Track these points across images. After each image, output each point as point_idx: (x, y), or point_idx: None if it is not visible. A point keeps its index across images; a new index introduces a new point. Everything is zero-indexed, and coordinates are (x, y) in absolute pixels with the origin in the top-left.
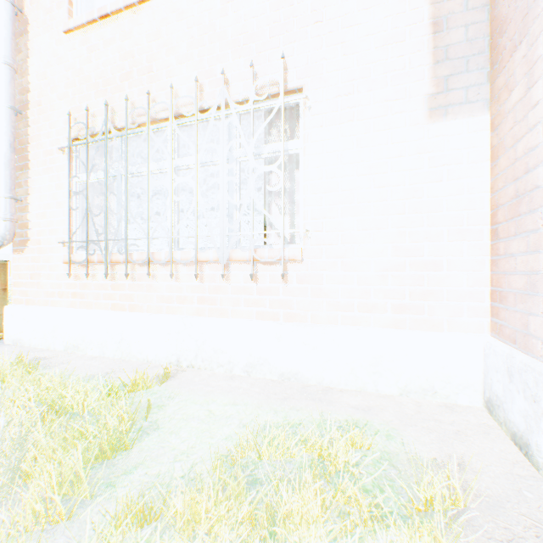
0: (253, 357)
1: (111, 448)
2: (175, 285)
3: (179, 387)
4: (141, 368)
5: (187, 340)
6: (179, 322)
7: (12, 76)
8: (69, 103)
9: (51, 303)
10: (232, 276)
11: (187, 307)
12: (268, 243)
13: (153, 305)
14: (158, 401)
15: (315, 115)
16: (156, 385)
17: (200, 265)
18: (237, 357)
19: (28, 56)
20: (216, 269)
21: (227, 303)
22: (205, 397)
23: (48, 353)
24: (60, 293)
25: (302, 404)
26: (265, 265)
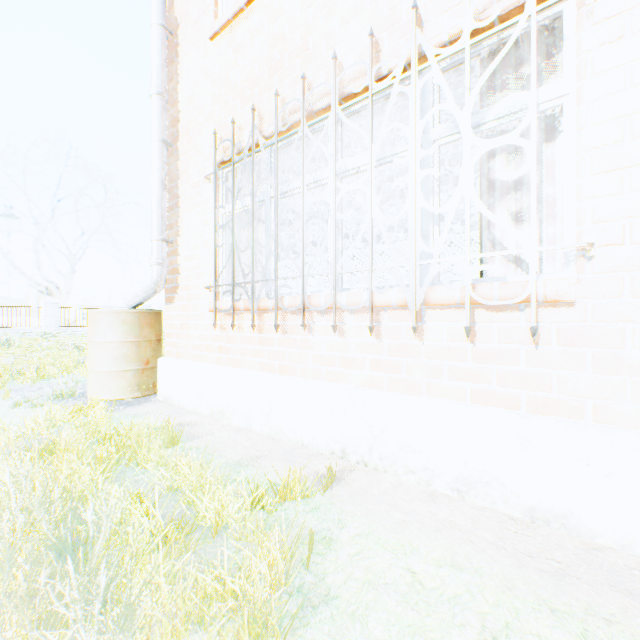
0: (469, 468)
1: (256, 633)
2: (337, 341)
3: (350, 502)
4: (294, 455)
5: (356, 423)
6: (344, 396)
7: (163, 107)
8: (215, 122)
9: (198, 357)
10: (428, 329)
11: (354, 374)
12: (486, 276)
13: (308, 367)
14: (322, 528)
15: (602, 21)
16: (316, 492)
17: (375, 313)
18: (438, 463)
19: (178, 82)
20: (400, 318)
21: (419, 372)
22: (397, 535)
23: (194, 417)
24: (206, 346)
25: (609, 603)
26: (490, 311)
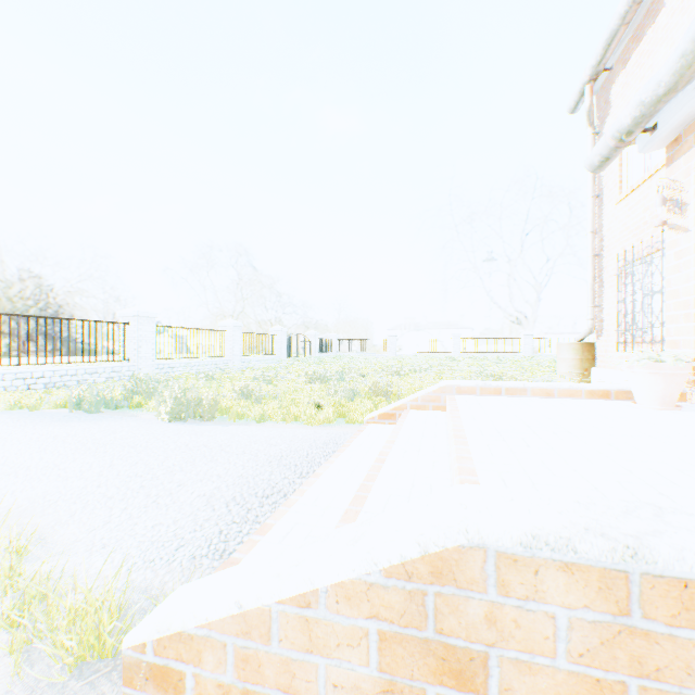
0: None
1: None
2: None
3: None
4: None
5: None
6: None
7: (592, 238)
8: (619, 245)
9: (611, 367)
10: None
11: None
12: None
13: None
14: None
15: None
16: None
17: None
18: None
19: (601, 220)
20: None
21: None
22: None
23: None
24: (615, 361)
25: None
26: None
